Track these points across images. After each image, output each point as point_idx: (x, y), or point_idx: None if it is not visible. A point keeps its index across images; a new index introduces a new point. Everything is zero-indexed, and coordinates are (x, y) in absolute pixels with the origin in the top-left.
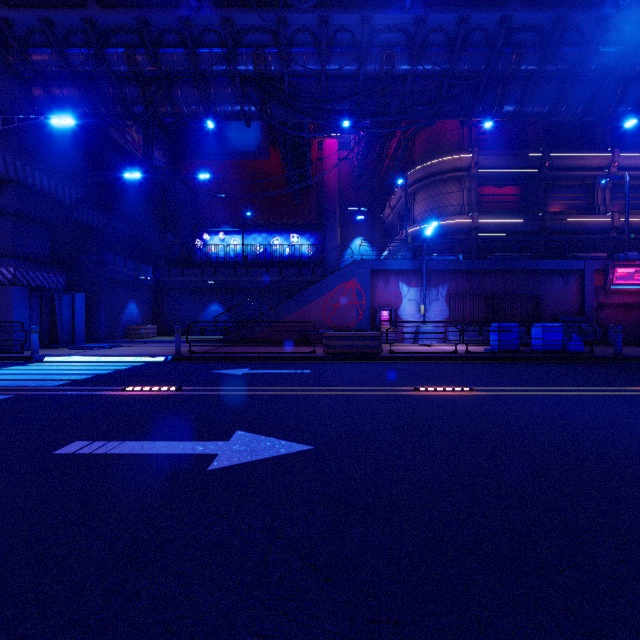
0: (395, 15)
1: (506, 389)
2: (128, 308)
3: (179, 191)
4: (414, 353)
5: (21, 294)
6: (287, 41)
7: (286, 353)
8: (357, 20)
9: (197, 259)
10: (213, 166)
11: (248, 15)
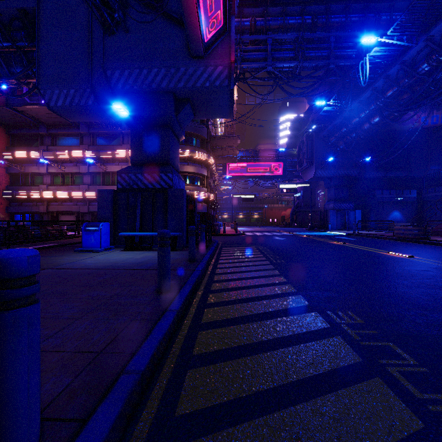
0: (412, 50)
1: (353, 245)
2: (392, 214)
3: None
4: (439, 241)
5: (333, 212)
6: (386, 86)
7: (383, 235)
8: (399, 65)
9: None
10: None
11: (363, 96)
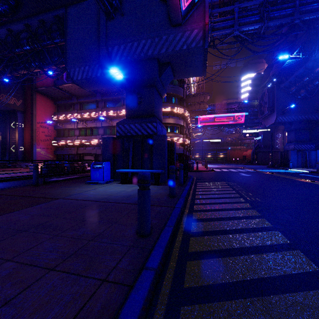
0: None
1: None
2: None
3: None
4: None
5: (293, 152)
6: None
7: None
8: None
9: None
10: None
11: None
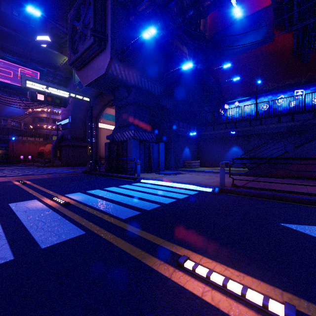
0: None
1: None
2: (184, 151)
3: (210, 82)
4: None
5: (135, 143)
6: None
7: None
8: None
9: (220, 121)
10: (230, 62)
11: None
